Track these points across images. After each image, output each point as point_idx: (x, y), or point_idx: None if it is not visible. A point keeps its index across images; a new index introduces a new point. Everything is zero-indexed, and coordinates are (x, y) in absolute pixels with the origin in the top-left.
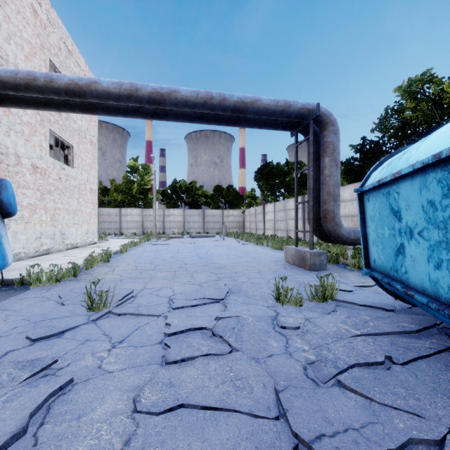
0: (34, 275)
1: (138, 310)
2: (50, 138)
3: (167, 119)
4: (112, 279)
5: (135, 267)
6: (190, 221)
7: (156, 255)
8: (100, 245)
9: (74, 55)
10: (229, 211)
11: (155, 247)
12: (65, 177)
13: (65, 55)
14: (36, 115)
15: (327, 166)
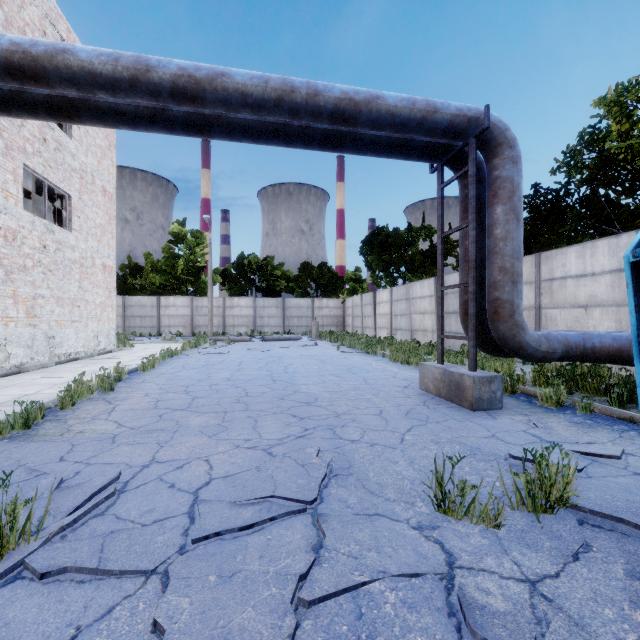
0: None
1: (101, 551)
2: (30, 182)
3: (212, 134)
4: (98, 434)
5: (155, 402)
6: (263, 316)
7: (201, 375)
8: (116, 355)
9: None
10: (322, 301)
11: (203, 359)
12: (54, 245)
13: None
14: None
15: (500, 221)
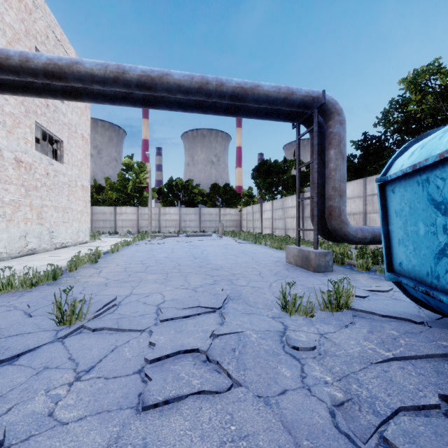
0: (4, 280)
1: (118, 323)
2: (37, 132)
3: (159, 107)
4: (96, 283)
5: (124, 268)
6: (186, 220)
7: (149, 255)
8: (91, 245)
9: (63, 45)
10: (226, 210)
11: (148, 247)
12: (53, 173)
13: (53, 44)
14: (21, 106)
15: (332, 159)
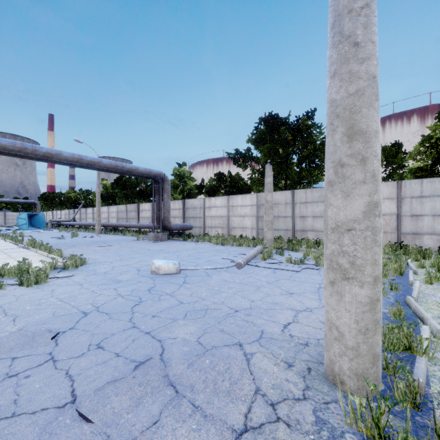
0: None
1: None
2: None
3: None
4: None
5: None
6: None
7: None
8: None
9: None
10: None
11: None
12: None
13: None
14: None
15: (37, 211)
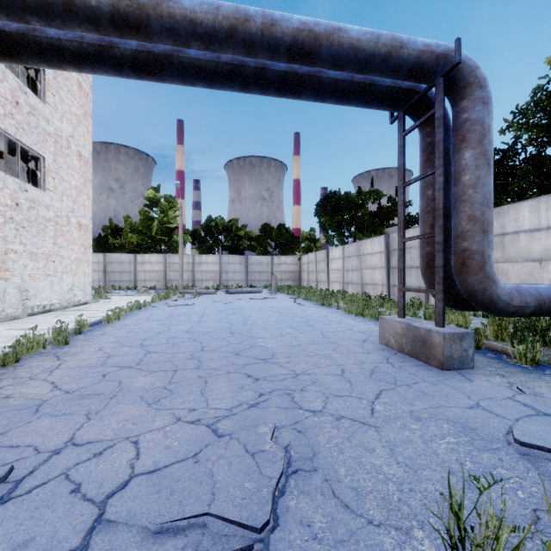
0: None
1: None
2: (5, 144)
3: (164, 76)
4: (24, 401)
5: (104, 358)
6: (228, 271)
7: (162, 327)
8: (89, 307)
9: None
10: (281, 258)
11: (169, 311)
12: (27, 203)
13: None
14: None
15: (469, 166)
